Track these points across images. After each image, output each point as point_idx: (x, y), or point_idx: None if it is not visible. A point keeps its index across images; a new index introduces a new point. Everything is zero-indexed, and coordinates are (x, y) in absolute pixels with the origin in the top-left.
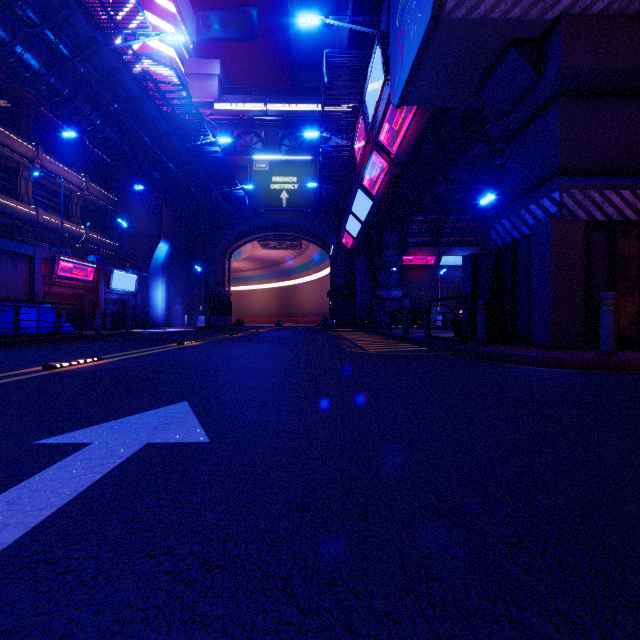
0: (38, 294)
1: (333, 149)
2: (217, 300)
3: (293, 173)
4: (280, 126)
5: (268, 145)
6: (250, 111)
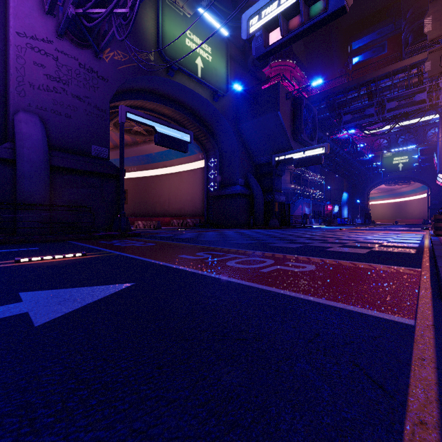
0: (325, 214)
1: (431, 136)
2: (367, 213)
3: (405, 154)
4: (397, 131)
5: (390, 141)
6: (381, 130)
